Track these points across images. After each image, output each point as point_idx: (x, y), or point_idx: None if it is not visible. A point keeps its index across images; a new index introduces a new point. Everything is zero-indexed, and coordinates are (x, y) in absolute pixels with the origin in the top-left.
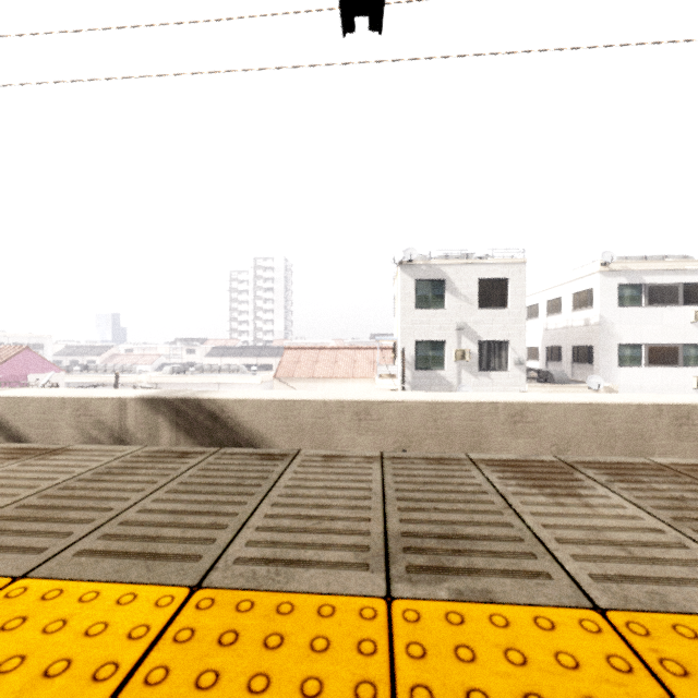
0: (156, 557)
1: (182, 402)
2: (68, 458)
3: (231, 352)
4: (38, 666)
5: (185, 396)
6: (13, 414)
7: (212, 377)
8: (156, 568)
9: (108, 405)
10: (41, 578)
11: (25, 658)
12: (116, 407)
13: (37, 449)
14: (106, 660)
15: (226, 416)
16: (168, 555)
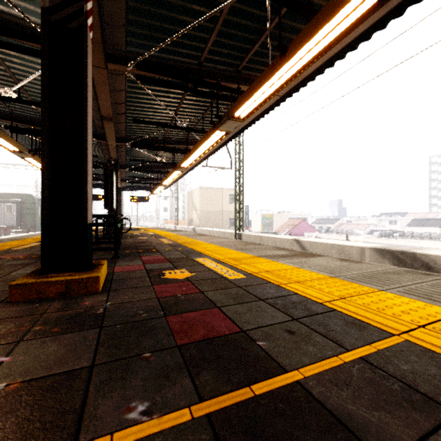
0: (434, 301)
1: (401, 254)
2: (365, 265)
3: (431, 223)
4: (406, 308)
5: (403, 250)
6: (311, 249)
7: (413, 242)
8: (436, 303)
9: (354, 250)
10: (389, 293)
11: (400, 305)
12: (358, 251)
13: (349, 260)
14: (430, 314)
15: (438, 267)
16: (440, 302)
